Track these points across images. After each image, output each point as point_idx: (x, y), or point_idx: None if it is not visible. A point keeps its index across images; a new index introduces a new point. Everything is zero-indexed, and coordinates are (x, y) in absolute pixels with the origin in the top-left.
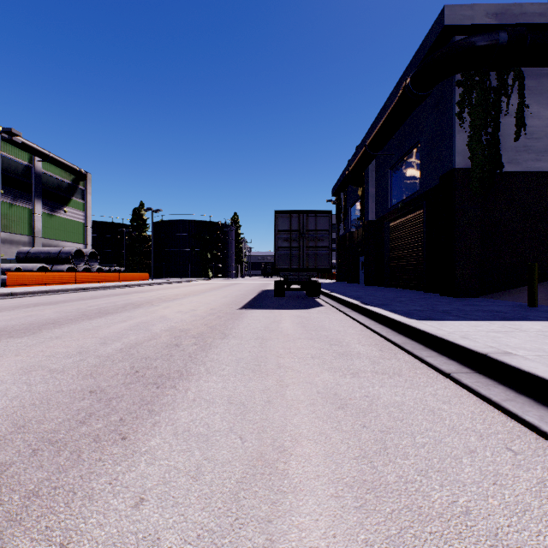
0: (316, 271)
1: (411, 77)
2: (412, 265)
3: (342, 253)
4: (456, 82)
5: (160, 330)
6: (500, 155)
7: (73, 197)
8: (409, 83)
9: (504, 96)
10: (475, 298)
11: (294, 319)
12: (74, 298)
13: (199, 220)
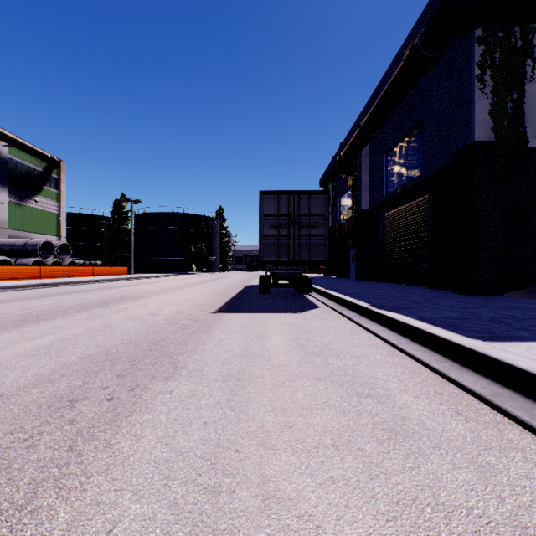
0: (309, 264)
1: (420, 35)
2: (413, 257)
3: (331, 246)
4: (477, 38)
5: (77, 356)
6: (525, 128)
7: (45, 186)
8: (418, 43)
9: (529, 58)
10: (500, 297)
11: (286, 331)
12: (19, 297)
13: (183, 213)
